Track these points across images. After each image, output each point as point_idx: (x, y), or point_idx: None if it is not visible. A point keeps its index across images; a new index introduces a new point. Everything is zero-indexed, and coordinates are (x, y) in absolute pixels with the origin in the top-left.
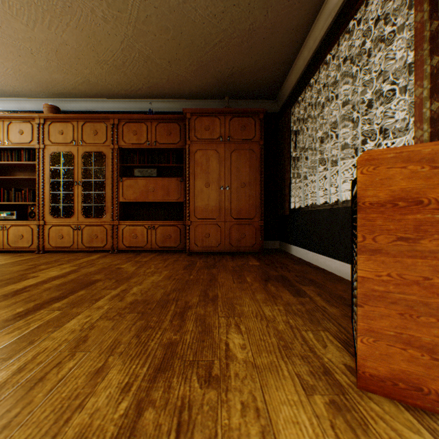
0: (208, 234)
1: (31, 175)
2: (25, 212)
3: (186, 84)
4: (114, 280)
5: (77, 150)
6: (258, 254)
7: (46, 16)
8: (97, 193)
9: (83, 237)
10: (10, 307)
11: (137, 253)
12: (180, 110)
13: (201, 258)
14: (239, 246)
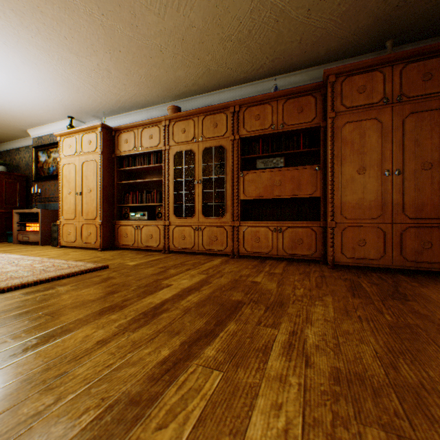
0: (362, 240)
1: (157, 177)
2: (153, 213)
3: (324, 41)
4: (261, 305)
5: (197, 147)
6: None
7: None
8: (216, 191)
9: (202, 239)
10: (152, 343)
11: (260, 260)
12: (308, 82)
13: (358, 276)
14: (419, 261)
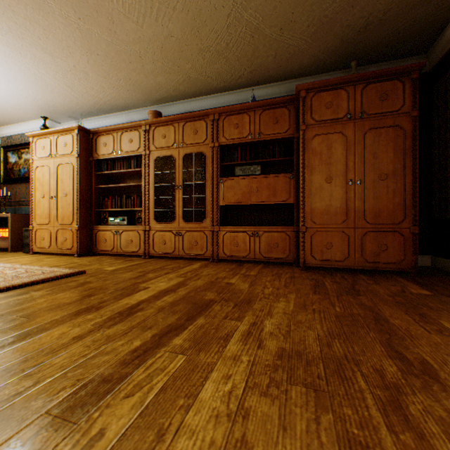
0: (329, 244)
1: (138, 182)
2: (133, 218)
3: (297, 57)
4: (231, 302)
5: (178, 153)
6: (408, 274)
7: (154, 4)
8: (196, 197)
9: (183, 243)
10: (126, 336)
11: (238, 263)
12: (284, 94)
13: (324, 276)
14: (377, 262)
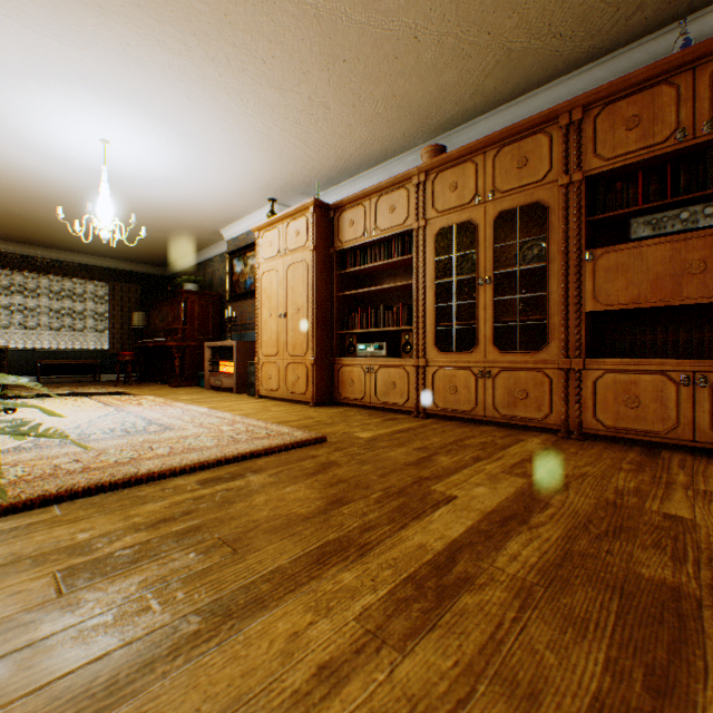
0: None
1: (402, 281)
2: (395, 345)
3: None
4: None
5: (482, 213)
6: None
7: None
8: (521, 299)
9: (493, 394)
10: None
11: (640, 448)
12: None
13: None
14: None
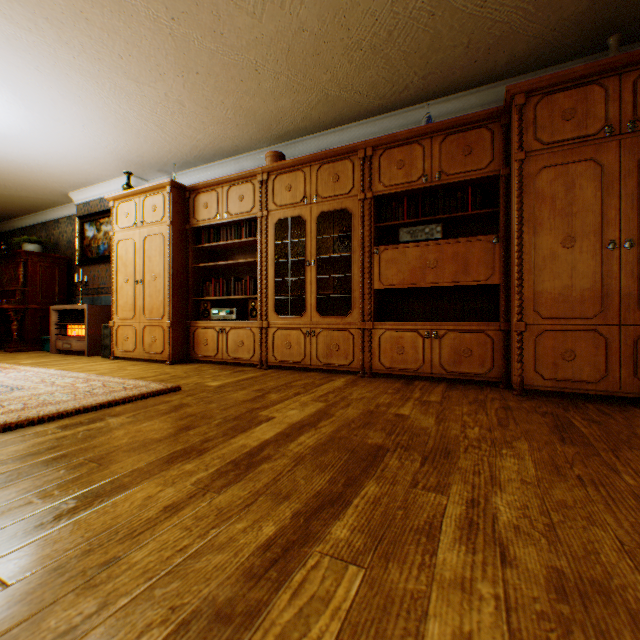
0: (569, 352)
1: (250, 258)
2: (245, 310)
3: (505, 42)
4: (415, 453)
5: (309, 211)
6: None
7: None
8: (337, 277)
9: (317, 348)
10: (248, 512)
11: (404, 380)
12: (479, 109)
13: (565, 409)
14: None
